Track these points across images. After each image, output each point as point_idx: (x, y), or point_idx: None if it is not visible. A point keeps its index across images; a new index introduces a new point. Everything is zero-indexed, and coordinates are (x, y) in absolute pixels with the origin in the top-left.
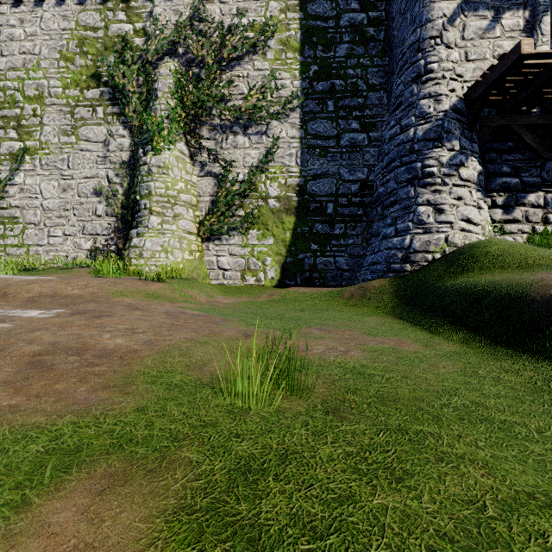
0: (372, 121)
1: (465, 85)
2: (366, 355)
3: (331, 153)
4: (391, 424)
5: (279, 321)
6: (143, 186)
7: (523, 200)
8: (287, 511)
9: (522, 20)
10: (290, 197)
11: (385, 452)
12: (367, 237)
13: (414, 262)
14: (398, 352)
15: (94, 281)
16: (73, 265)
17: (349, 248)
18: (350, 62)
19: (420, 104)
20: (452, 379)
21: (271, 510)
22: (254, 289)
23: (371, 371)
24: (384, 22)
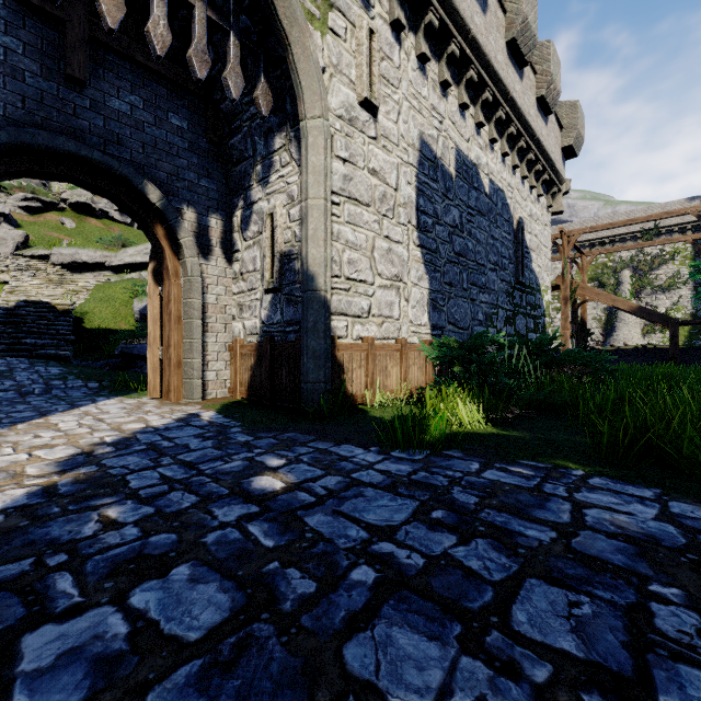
0: None
1: None
2: None
3: None
4: None
5: None
6: (618, 319)
7: None
8: None
9: None
10: (687, 318)
11: None
12: None
13: None
14: None
15: None
16: None
17: None
18: None
19: None
20: None
21: None
22: None
23: None
24: None
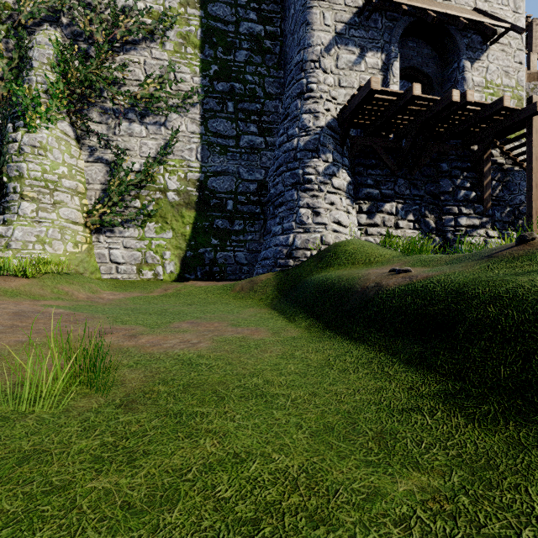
0: (268, 126)
1: (338, 107)
2: (212, 346)
3: (231, 152)
4: (173, 410)
5: (156, 316)
6: (12, 167)
7: (382, 208)
8: None
9: (380, 61)
10: (190, 192)
11: (142, 437)
12: (265, 234)
13: (296, 258)
14: (244, 340)
15: None
16: None
17: (248, 244)
18: (249, 68)
19: (302, 118)
20: (268, 361)
21: None
22: (150, 283)
23: (202, 360)
24: (279, 38)
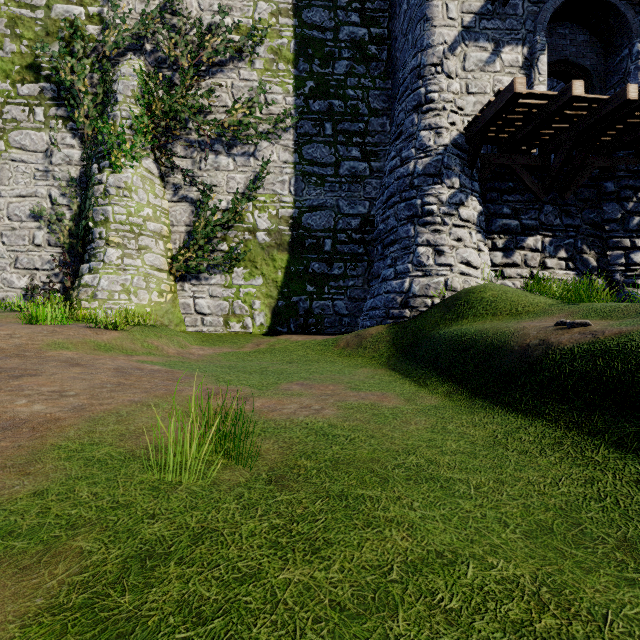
0: (374, 149)
1: (466, 119)
2: (340, 413)
3: (329, 182)
4: (333, 490)
5: (258, 375)
6: (98, 211)
7: (523, 243)
8: (177, 597)
9: (521, 56)
10: (282, 231)
11: (314, 521)
12: (369, 279)
13: (413, 307)
14: (375, 408)
15: (24, 330)
16: (1, 308)
17: (349, 291)
18: (350, 81)
19: (420, 136)
20: (418, 436)
21: (159, 598)
22: (238, 337)
23: (338, 431)
24: (387, 41)
